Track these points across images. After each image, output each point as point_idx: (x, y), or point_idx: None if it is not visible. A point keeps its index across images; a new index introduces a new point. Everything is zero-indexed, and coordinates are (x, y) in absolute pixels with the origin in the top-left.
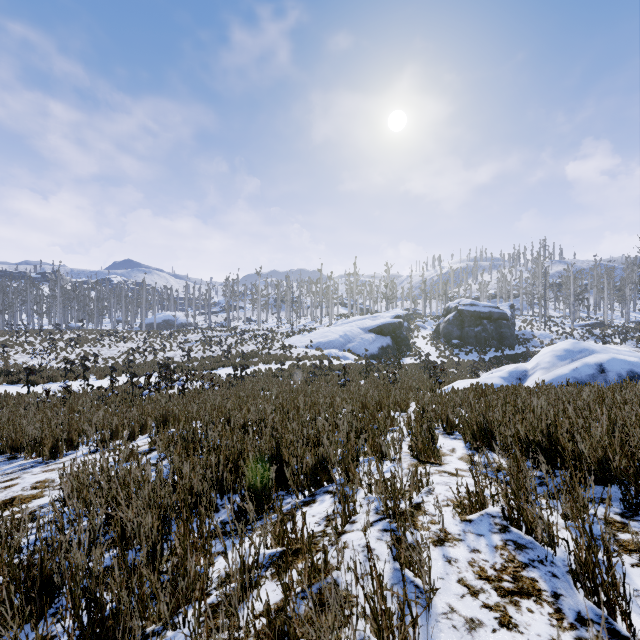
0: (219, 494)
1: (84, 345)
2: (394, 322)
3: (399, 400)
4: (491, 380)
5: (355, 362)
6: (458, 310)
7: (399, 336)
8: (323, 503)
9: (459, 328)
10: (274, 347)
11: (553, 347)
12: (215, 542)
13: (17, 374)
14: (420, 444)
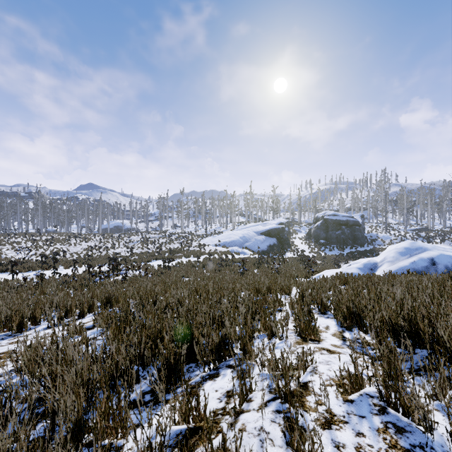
0: (141, 367)
1: (57, 244)
2: (278, 227)
3: (284, 286)
4: (350, 270)
5: (251, 256)
6: (324, 219)
7: (282, 237)
8: (225, 377)
9: (325, 232)
10: (193, 245)
11: (396, 246)
12: (126, 425)
13: (6, 265)
14: (302, 324)
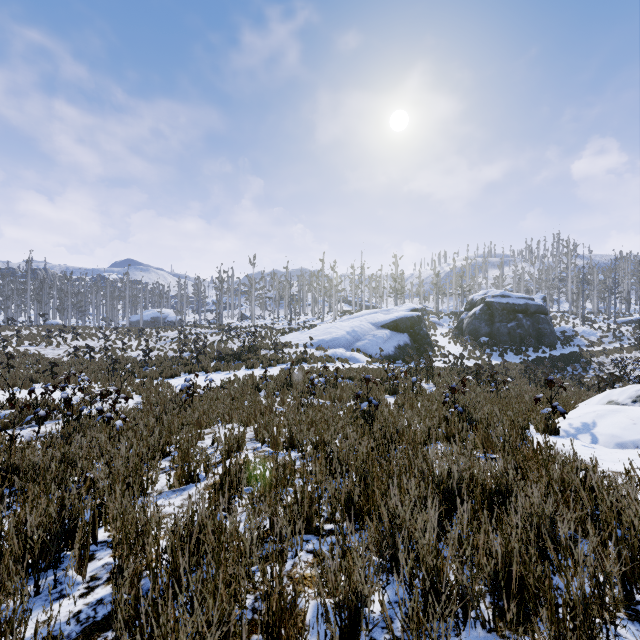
0: None
1: (24, 343)
2: (412, 316)
3: None
4: None
5: (368, 365)
6: (486, 302)
7: (418, 333)
8: None
9: (488, 324)
10: (265, 346)
11: None
12: None
13: None
14: None
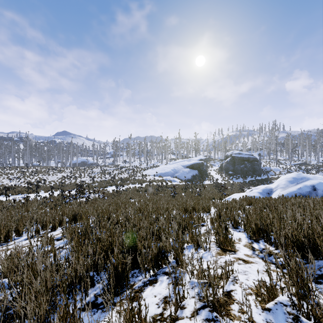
0: (96, 273)
1: (39, 174)
2: (199, 162)
3: (204, 206)
4: (253, 194)
5: (179, 183)
6: (232, 156)
7: (202, 170)
8: (162, 283)
9: (232, 165)
10: (137, 175)
11: (286, 176)
12: None
13: (2, 190)
14: (221, 238)
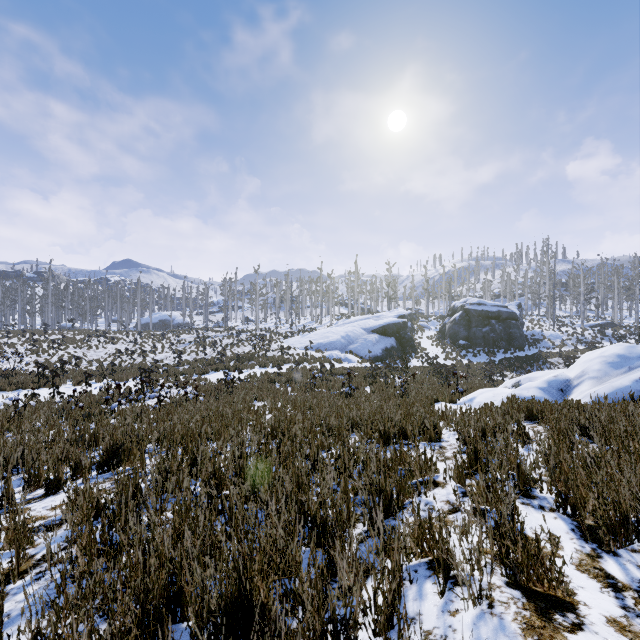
0: None
1: (69, 346)
2: (398, 322)
3: (427, 424)
4: (528, 392)
5: (358, 365)
6: (465, 309)
7: (403, 337)
8: None
9: (466, 328)
10: (272, 348)
11: (601, 352)
12: None
13: None
14: (520, 554)
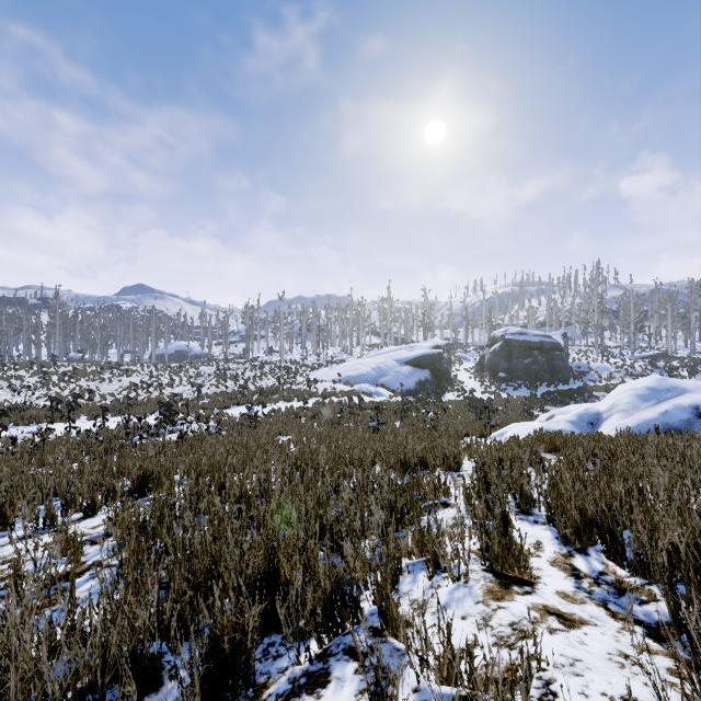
0: (168, 647)
1: (81, 379)
2: (433, 353)
3: (448, 455)
4: (557, 425)
5: (389, 399)
6: (505, 339)
7: (439, 369)
8: (340, 689)
9: (506, 360)
10: (297, 381)
11: (632, 384)
12: None
13: None
14: (496, 546)
